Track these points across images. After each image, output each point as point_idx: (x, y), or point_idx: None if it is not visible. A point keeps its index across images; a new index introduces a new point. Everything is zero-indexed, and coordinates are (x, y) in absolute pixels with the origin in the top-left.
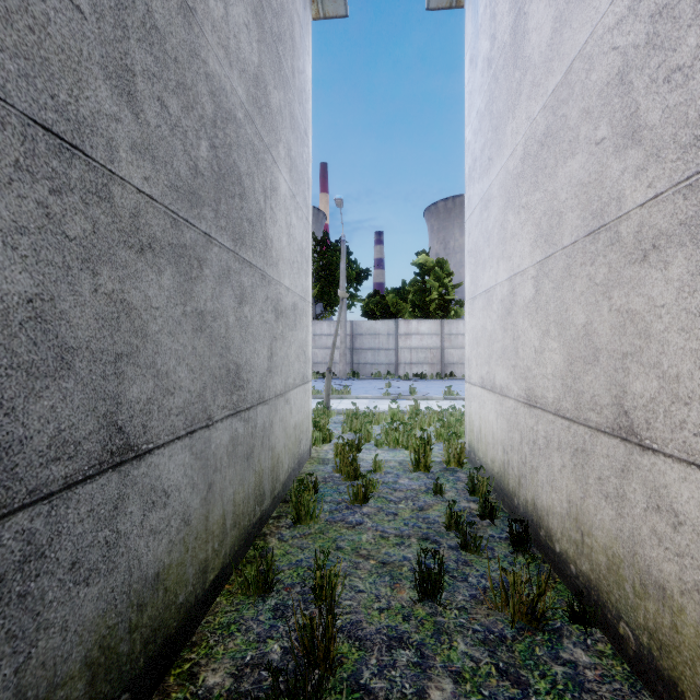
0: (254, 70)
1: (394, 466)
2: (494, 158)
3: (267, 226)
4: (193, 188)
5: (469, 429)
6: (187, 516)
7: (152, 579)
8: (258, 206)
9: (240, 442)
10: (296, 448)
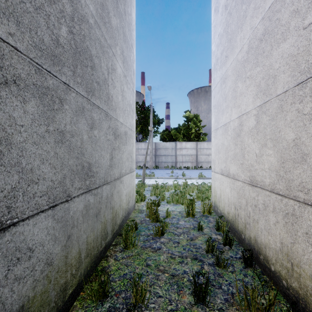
0: (101, 0)
1: (176, 214)
2: (229, 55)
3: (109, 88)
4: (54, 53)
5: (214, 195)
6: (50, 260)
7: (17, 311)
8: (103, 76)
9: (91, 207)
10: (127, 206)
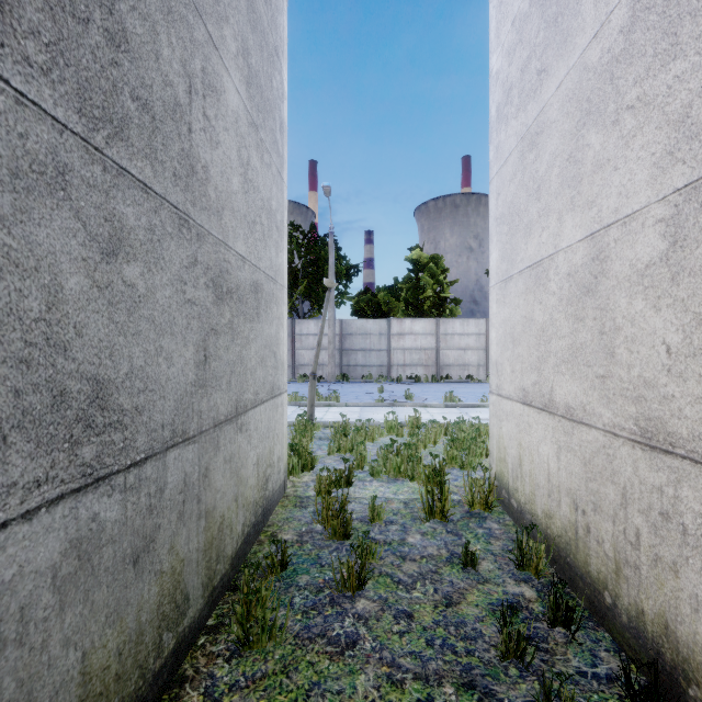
0: None
1: (397, 510)
2: (552, 63)
3: (194, 140)
4: None
5: (498, 457)
6: None
7: None
8: (170, 91)
9: (108, 538)
10: (260, 492)
